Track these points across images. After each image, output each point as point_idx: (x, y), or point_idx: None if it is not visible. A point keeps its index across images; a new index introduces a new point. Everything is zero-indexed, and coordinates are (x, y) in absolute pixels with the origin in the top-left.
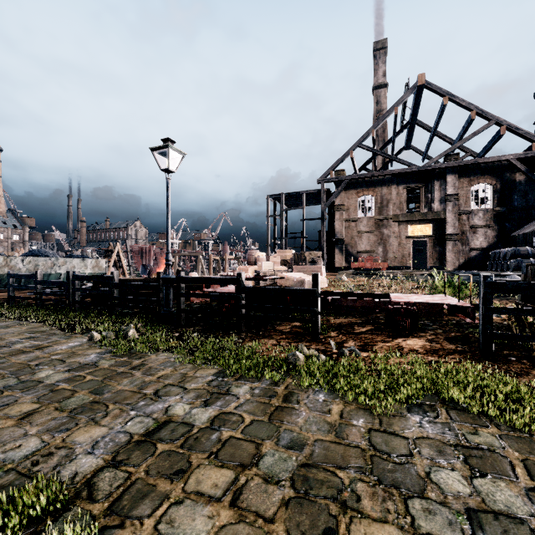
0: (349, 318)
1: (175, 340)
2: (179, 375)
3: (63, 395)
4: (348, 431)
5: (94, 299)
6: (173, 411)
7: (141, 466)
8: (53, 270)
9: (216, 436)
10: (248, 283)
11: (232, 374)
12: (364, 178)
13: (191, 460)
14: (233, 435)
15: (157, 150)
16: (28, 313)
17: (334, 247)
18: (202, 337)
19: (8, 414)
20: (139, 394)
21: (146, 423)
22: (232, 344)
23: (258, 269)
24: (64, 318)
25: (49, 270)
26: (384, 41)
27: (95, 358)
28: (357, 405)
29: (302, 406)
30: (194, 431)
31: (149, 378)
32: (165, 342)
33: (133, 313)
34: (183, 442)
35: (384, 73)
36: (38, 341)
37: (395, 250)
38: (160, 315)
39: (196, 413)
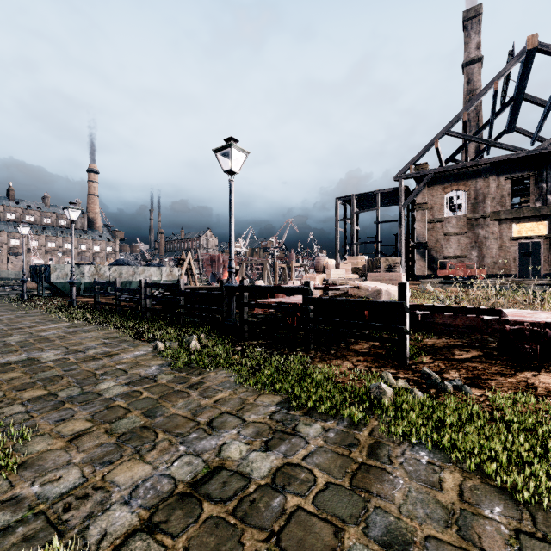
0: (444, 339)
1: (237, 355)
2: (238, 401)
3: (117, 414)
4: (478, 528)
5: (164, 306)
6: (227, 452)
7: (180, 537)
8: (134, 278)
9: (278, 503)
10: (316, 292)
11: (300, 406)
12: (452, 170)
13: (244, 540)
14: (301, 504)
15: (220, 150)
16: (107, 319)
17: (414, 252)
18: (266, 353)
19: (61, 432)
20: (192, 421)
21: (195, 466)
22: (299, 366)
23: (327, 277)
24: (136, 325)
25: (131, 278)
26: (478, 7)
27: (156, 370)
28: (483, 479)
29: (396, 468)
30: (250, 489)
31: (205, 401)
32: (225, 357)
33: (198, 322)
34: (235, 506)
35: (478, 45)
36: (110, 348)
37: (495, 254)
38: (223, 326)
39: (255, 459)
